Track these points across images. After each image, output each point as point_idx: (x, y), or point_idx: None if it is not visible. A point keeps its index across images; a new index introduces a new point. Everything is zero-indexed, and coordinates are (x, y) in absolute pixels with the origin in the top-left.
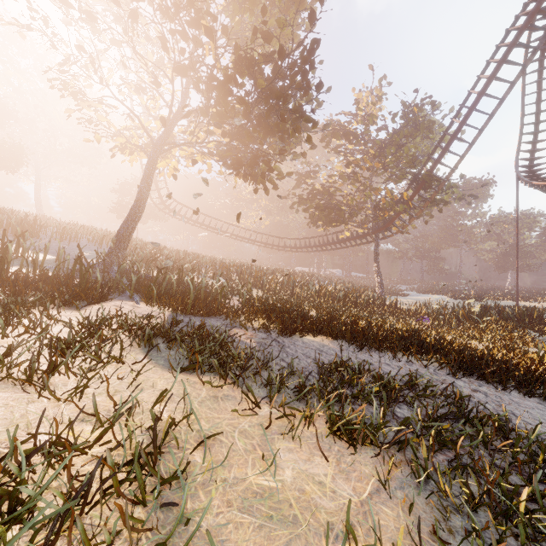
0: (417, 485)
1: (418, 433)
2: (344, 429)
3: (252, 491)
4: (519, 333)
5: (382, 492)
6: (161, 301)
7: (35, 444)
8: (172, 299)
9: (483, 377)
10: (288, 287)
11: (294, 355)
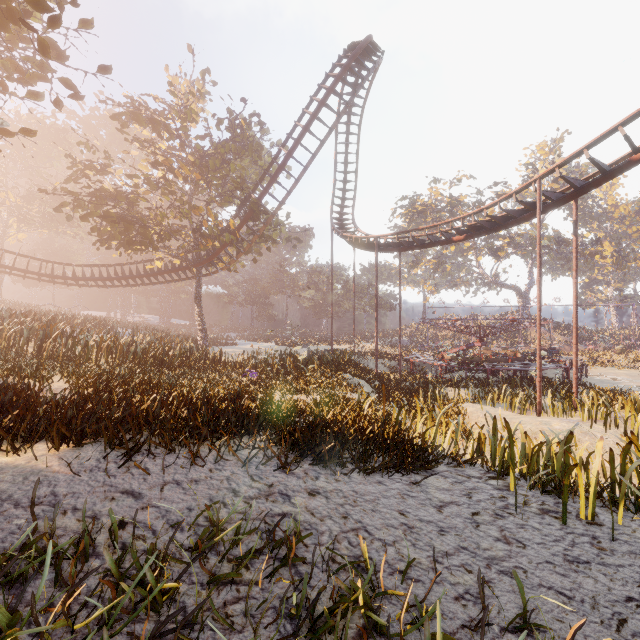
0: None
1: None
2: None
3: None
4: (338, 377)
5: None
6: None
7: None
8: None
9: (319, 458)
10: (37, 340)
11: None
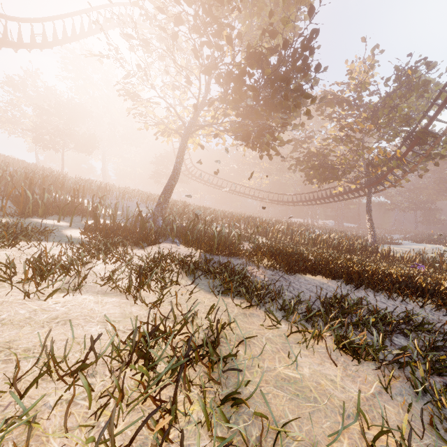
0: (415, 395)
1: (415, 358)
2: (348, 346)
3: (281, 377)
4: None
5: (384, 395)
6: (193, 244)
7: (147, 328)
8: (201, 243)
9: None
10: (287, 235)
11: (299, 289)
